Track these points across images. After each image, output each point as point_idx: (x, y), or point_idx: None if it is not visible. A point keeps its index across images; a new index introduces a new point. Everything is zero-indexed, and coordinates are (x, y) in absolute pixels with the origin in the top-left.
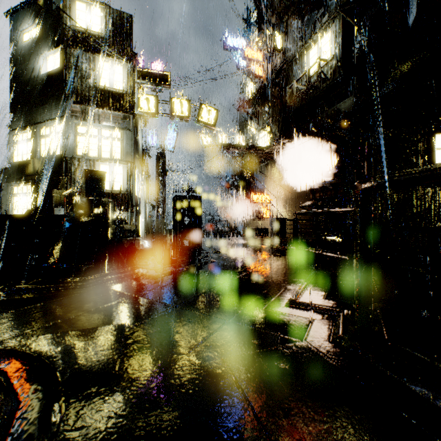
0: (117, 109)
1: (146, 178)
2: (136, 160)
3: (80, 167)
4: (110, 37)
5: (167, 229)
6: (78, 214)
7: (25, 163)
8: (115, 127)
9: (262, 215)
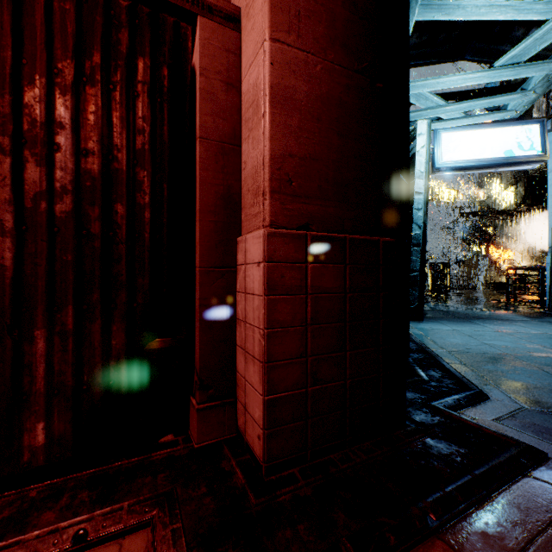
0: None
1: None
2: None
3: None
4: None
5: None
6: None
7: None
8: None
9: (504, 271)
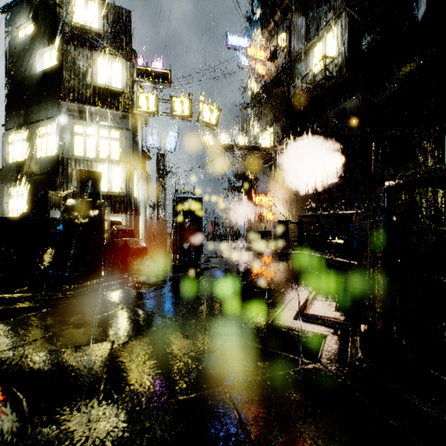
0: (115, 108)
1: (146, 179)
2: (136, 161)
3: (77, 168)
4: (108, 34)
5: (167, 232)
6: (71, 217)
7: (20, 164)
8: (113, 127)
9: (265, 217)
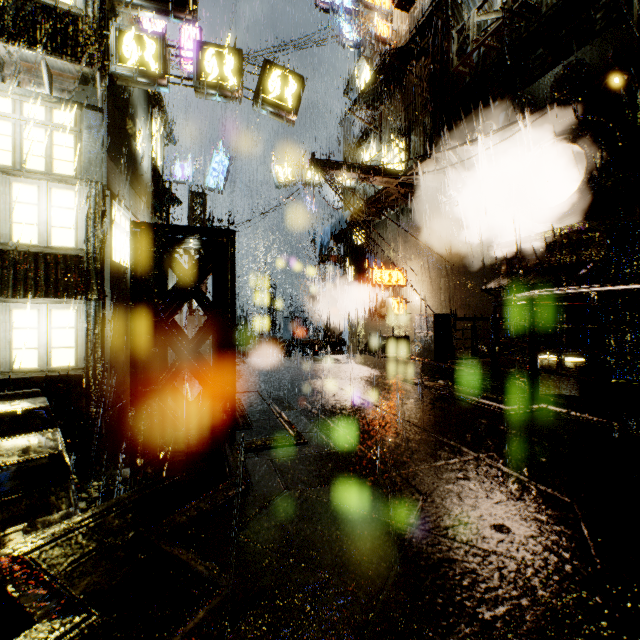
0: (56, 50)
1: None
2: (125, 187)
3: None
4: None
5: None
6: None
7: None
8: (58, 99)
9: (391, 309)
